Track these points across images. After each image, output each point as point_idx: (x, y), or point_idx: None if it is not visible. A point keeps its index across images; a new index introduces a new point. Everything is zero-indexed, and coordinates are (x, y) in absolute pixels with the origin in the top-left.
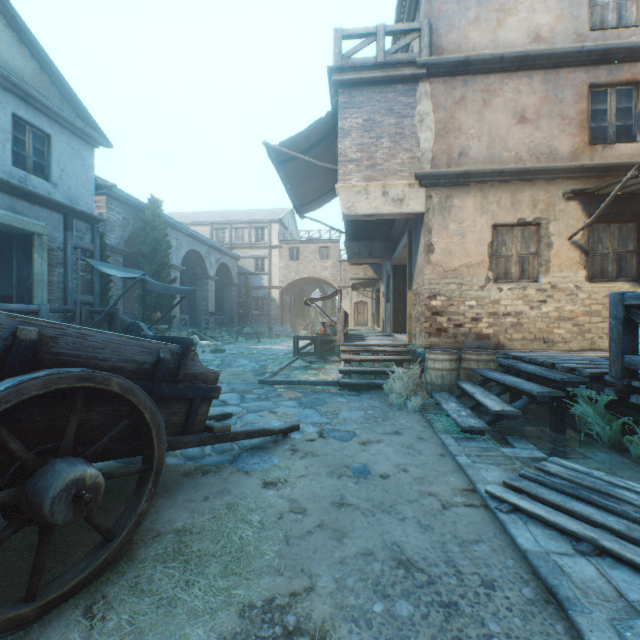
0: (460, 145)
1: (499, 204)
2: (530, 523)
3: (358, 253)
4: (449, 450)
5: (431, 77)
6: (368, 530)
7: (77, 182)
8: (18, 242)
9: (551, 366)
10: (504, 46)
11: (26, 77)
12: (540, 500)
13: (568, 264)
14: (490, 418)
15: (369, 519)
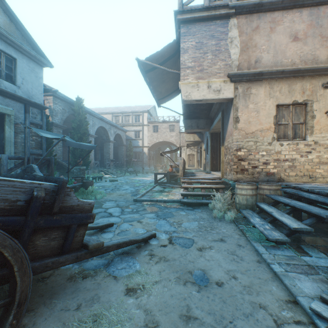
0: (256, 56)
1: (280, 92)
2: None
3: (191, 126)
4: (263, 258)
5: (237, 15)
6: None
7: (32, 86)
8: None
9: (326, 195)
10: None
11: (0, 24)
12: None
13: (325, 128)
14: (288, 232)
15: None
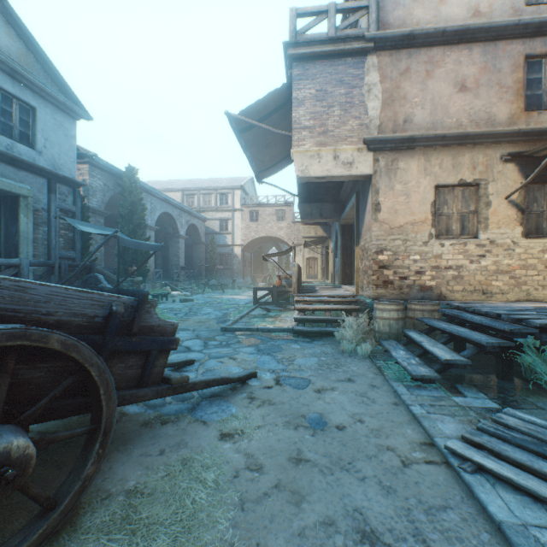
0: (405, 112)
1: (441, 166)
2: (498, 486)
3: (310, 214)
4: (402, 399)
5: (378, 50)
6: (327, 492)
7: (60, 150)
8: (6, 203)
9: (495, 316)
10: (446, 21)
11: (13, 55)
12: (504, 458)
13: (505, 221)
14: (439, 367)
15: (328, 478)
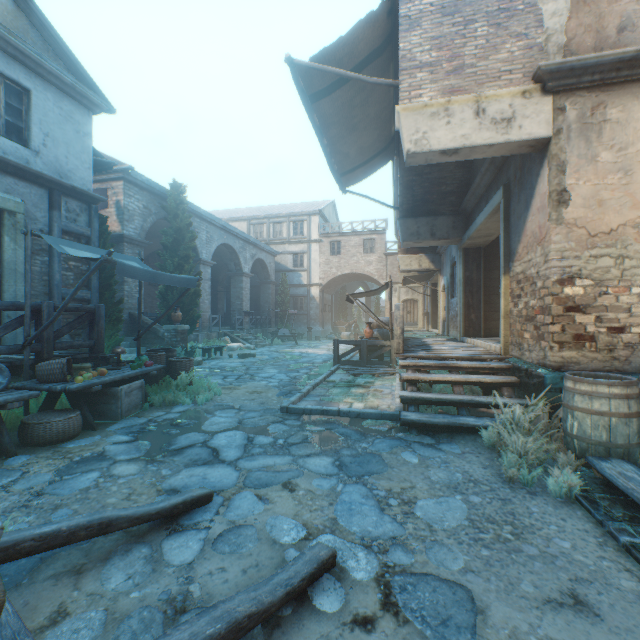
0: (621, 12)
1: None
2: None
3: (416, 233)
4: None
5: None
6: None
7: (68, 151)
8: None
9: None
10: None
11: None
12: None
13: None
14: None
15: None
